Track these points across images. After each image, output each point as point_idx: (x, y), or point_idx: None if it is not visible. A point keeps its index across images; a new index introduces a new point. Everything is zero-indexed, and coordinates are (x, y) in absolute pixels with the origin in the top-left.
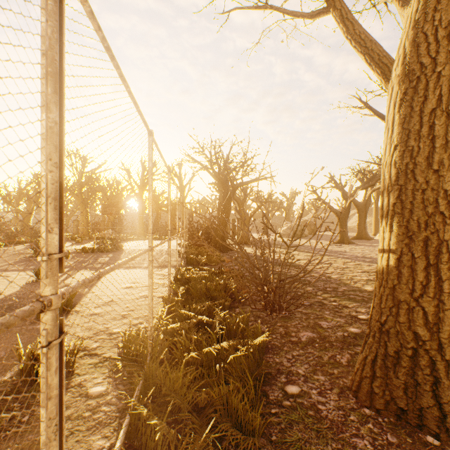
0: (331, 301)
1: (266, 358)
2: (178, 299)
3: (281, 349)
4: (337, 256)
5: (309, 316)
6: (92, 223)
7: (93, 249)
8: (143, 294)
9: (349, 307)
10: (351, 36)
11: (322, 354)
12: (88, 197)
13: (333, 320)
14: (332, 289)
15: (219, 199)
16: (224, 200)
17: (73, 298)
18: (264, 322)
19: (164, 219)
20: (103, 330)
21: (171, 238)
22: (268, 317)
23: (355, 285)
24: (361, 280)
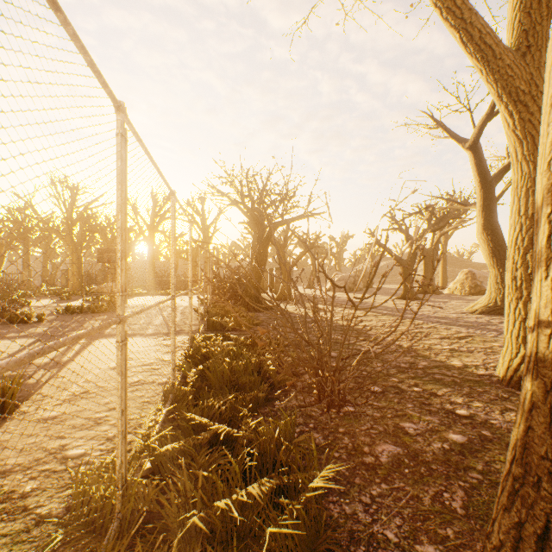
0: (411, 386)
1: (328, 506)
2: (186, 389)
3: (351, 483)
4: (404, 316)
5: (384, 412)
6: (87, 273)
7: (80, 309)
8: (136, 378)
9: (438, 395)
10: (443, 2)
11: (419, 492)
12: (82, 239)
13: (422, 420)
14: (408, 365)
15: (253, 243)
16: (259, 243)
17: (17, 392)
18: (319, 426)
19: (160, 267)
20: (53, 452)
21: (178, 295)
22: (325, 416)
23: (437, 359)
24: (443, 351)
